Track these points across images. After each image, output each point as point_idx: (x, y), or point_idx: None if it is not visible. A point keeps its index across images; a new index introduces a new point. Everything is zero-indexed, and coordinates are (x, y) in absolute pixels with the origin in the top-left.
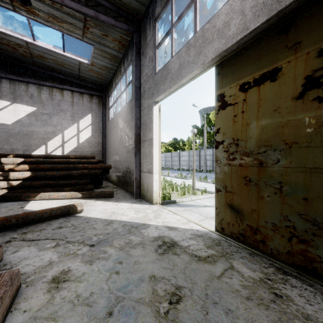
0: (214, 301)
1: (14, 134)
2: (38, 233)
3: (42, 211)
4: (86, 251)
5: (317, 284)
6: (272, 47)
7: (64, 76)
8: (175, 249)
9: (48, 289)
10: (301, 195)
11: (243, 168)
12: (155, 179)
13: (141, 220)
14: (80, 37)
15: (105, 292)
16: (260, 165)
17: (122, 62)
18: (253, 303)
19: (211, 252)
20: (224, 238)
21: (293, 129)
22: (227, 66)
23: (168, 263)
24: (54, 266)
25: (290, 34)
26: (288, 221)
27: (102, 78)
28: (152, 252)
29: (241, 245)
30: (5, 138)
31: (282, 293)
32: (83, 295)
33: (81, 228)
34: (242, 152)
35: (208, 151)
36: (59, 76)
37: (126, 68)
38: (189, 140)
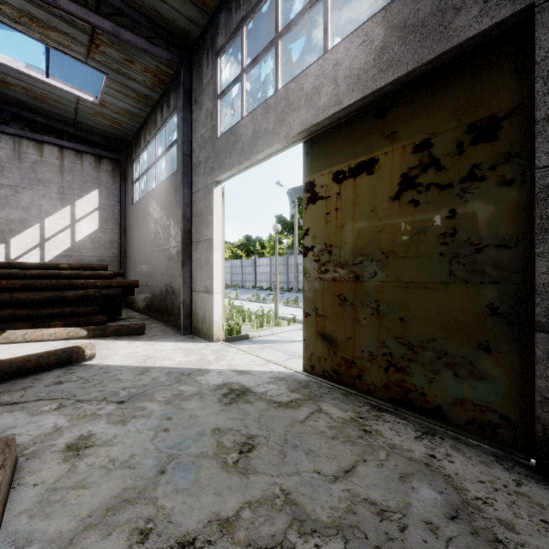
0: (294, 445)
1: None
2: (21, 394)
3: (23, 358)
4: (113, 409)
5: (411, 417)
6: (369, 131)
7: (44, 119)
8: (248, 396)
9: (63, 458)
10: (397, 314)
11: (337, 284)
12: (217, 302)
13: (195, 364)
14: (82, 57)
15: (151, 452)
16: (356, 279)
17: (158, 108)
18: (338, 441)
19: (296, 396)
20: (314, 379)
21: (390, 236)
22: (318, 145)
23: (237, 413)
24: (64, 432)
25: (387, 120)
26: (385, 347)
27: (120, 129)
28: (215, 402)
29: (335, 385)
30: None
31: (372, 429)
32: (119, 459)
33: (96, 381)
34: (336, 263)
35: (300, 258)
36: (35, 118)
37: (167, 119)
38: (270, 239)
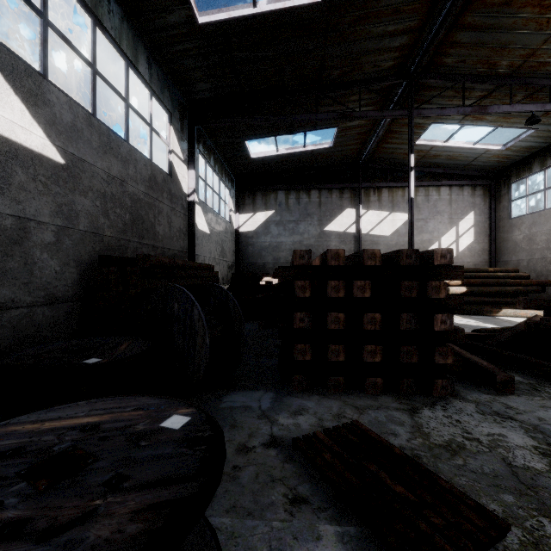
0: None
1: (392, 246)
2: None
3: None
4: None
5: None
6: None
7: (442, 170)
8: None
9: None
10: None
11: None
12: None
13: None
14: (523, 125)
15: None
16: None
17: None
18: None
19: None
20: None
21: None
22: None
23: None
24: None
25: None
26: None
27: (503, 161)
28: None
29: None
30: (385, 250)
31: None
32: None
33: None
34: None
35: None
36: (437, 171)
37: None
38: None
